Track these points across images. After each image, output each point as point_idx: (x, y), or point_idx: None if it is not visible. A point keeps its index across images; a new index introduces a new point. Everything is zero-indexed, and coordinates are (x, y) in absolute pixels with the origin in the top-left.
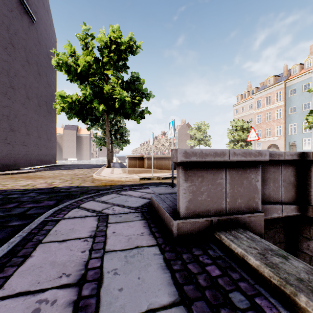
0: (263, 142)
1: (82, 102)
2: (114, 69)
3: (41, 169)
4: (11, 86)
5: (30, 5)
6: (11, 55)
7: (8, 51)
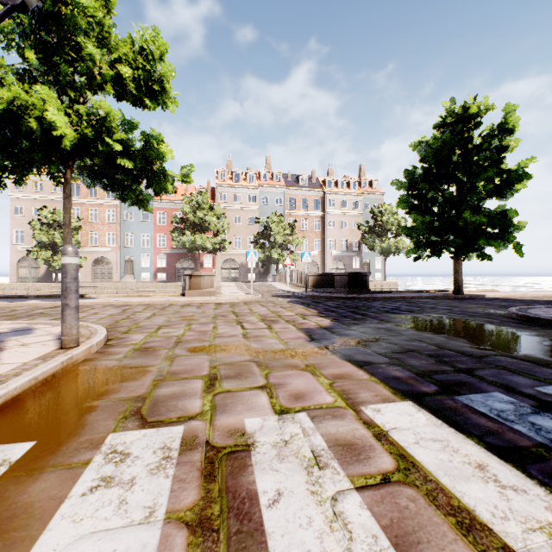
0: (85, 253)
1: None
2: None
3: None
4: None
5: None
6: None
7: None
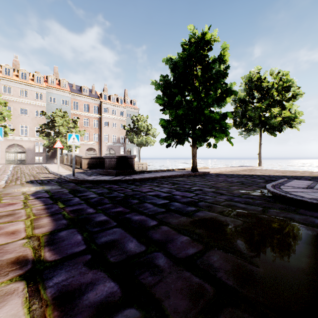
0: None
1: None
2: None
3: None
4: None
5: None
6: None
7: None
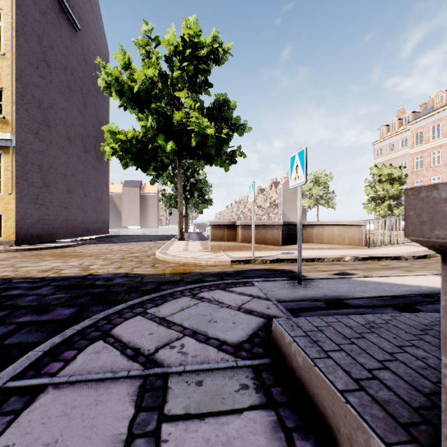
0: None
1: (142, 140)
2: (189, 88)
3: (85, 242)
4: (45, 122)
5: (72, 7)
6: (45, 78)
7: (40, 72)
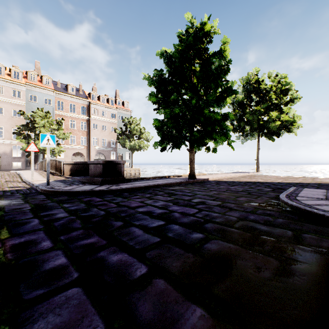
0: None
1: None
2: None
3: None
4: None
5: None
6: None
7: None
